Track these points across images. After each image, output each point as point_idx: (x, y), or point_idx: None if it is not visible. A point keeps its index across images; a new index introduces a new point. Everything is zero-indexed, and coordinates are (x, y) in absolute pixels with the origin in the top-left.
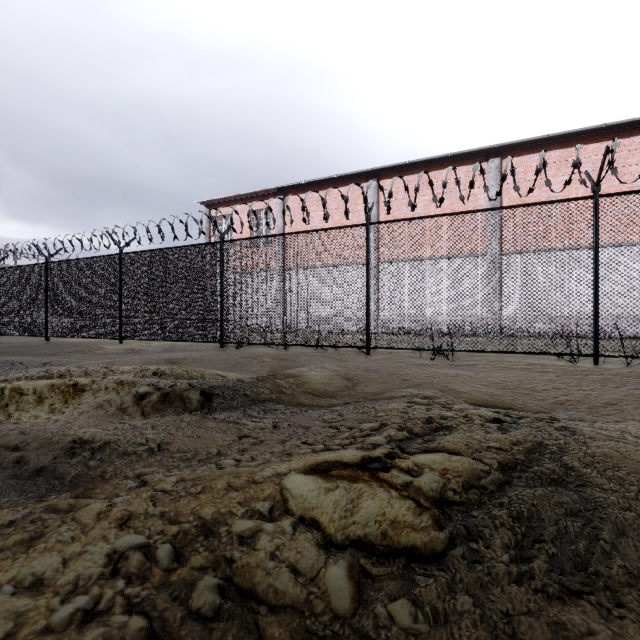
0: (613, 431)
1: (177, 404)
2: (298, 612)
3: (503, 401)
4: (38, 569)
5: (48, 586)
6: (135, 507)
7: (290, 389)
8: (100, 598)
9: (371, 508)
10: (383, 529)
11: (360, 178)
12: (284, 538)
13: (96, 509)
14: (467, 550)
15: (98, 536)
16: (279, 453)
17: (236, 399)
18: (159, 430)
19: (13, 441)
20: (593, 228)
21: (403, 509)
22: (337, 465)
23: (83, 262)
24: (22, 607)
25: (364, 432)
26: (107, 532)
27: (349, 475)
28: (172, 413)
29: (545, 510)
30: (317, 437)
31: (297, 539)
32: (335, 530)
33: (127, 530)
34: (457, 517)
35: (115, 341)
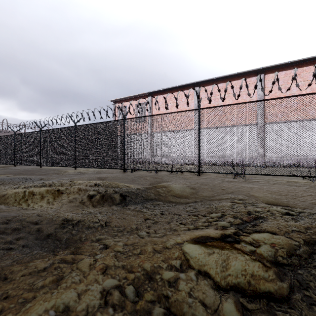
0: None
1: (109, 201)
2: None
3: (282, 202)
4: (65, 300)
5: (72, 311)
6: (108, 262)
7: (164, 193)
8: None
9: (237, 266)
10: (247, 280)
11: (190, 86)
12: (192, 283)
13: (88, 262)
14: (303, 296)
15: (92, 279)
16: (169, 229)
17: (137, 198)
18: (103, 215)
19: (34, 220)
20: None
21: (255, 267)
22: (208, 238)
23: (57, 130)
24: None
25: (214, 219)
26: (97, 277)
27: (218, 245)
28: (107, 205)
29: None
30: (187, 220)
31: (200, 284)
32: (220, 279)
33: (107, 276)
34: (289, 274)
35: (72, 168)
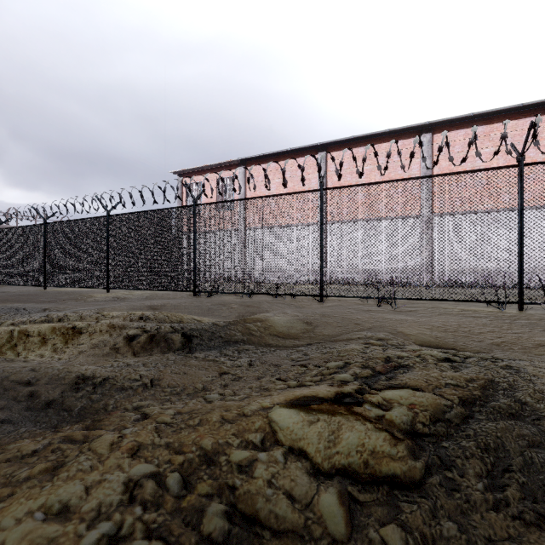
0: None
1: (162, 345)
2: (299, 536)
3: (446, 342)
4: (64, 497)
5: (74, 513)
6: (143, 438)
7: (258, 332)
8: (122, 524)
9: (351, 439)
10: (364, 459)
11: (311, 151)
12: (277, 467)
13: (109, 440)
14: (443, 478)
15: (113, 465)
16: (257, 388)
17: (212, 340)
18: (150, 367)
19: (26, 377)
20: (518, 192)
21: (380, 440)
22: (314, 400)
23: (76, 223)
24: (53, 533)
25: (331, 370)
26: (121, 461)
27: (327, 409)
28: (158, 352)
29: (509, 442)
30: (289, 374)
31: (289, 468)
32: (322, 459)
33: (138, 459)
34: (429, 448)
35: (103, 290)
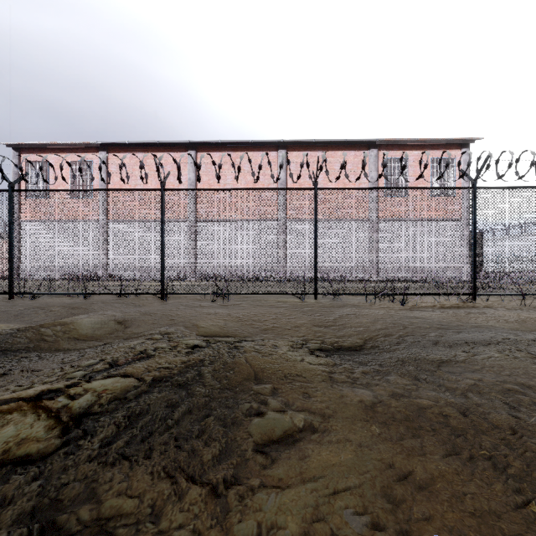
0: (267, 345)
1: None
2: None
3: (228, 331)
4: None
5: None
6: None
7: (54, 336)
8: None
9: (9, 432)
10: (8, 446)
11: (181, 147)
12: None
13: None
14: (73, 447)
15: None
16: None
17: None
18: None
19: None
20: (314, 209)
21: (41, 427)
22: (10, 401)
23: None
24: None
25: (77, 368)
26: None
27: (9, 408)
28: None
29: (155, 406)
30: (36, 378)
31: None
32: None
33: None
34: (86, 424)
35: None
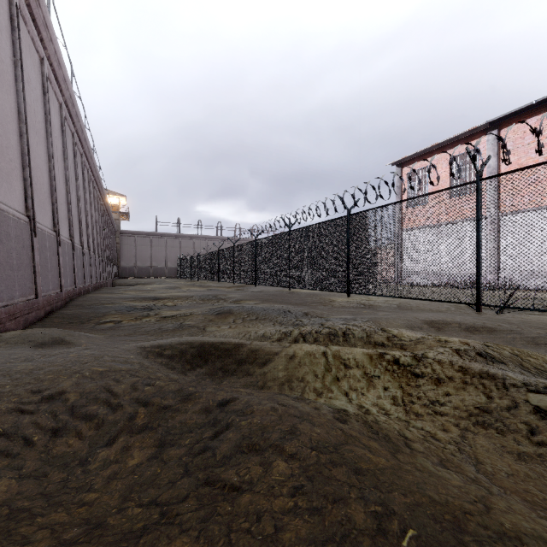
0: None
1: None
2: None
3: None
4: None
5: None
6: None
7: None
8: None
9: None
10: None
11: None
12: None
13: None
14: None
15: None
16: None
17: None
18: None
19: None
20: None
21: None
22: None
23: (315, 227)
24: None
25: None
26: None
27: None
28: None
29: None
30: None
31: None
32: None
33: None
34: None
35: (335, 293)
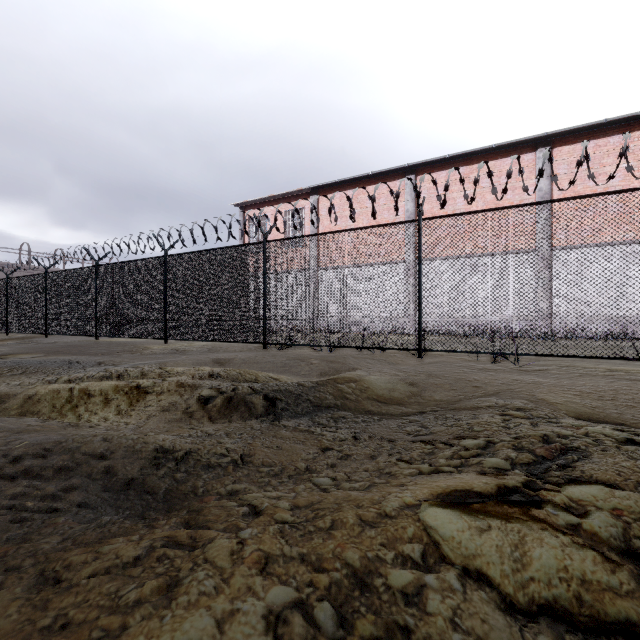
0: None
1: (242, 409)
2: None
3: (609, 415)
4: (192, 636)
5: None
6: (268, 546)
7: (354, 395)
8: None
9: (545, 559)
10: (575, 591)
11: (396, 174)
12: (456, 598)
13: (227, 548)
14: None
15: (242, 587)
16: (376, 471)
17: (300, 405)
18: (236, 439)
19: (98, 449)
20: None
21: (588, 563)
22: (470, 495)
23: (130, 264)
24: None
25: (472, 451)
26: (250, 581)
27: (496, 511)
28: (239, 419)
29: None
30: (412, 454)
31: (471, 600)
32: (514, 589)
33: (270, 579)
34: None
35: (158, 341)
